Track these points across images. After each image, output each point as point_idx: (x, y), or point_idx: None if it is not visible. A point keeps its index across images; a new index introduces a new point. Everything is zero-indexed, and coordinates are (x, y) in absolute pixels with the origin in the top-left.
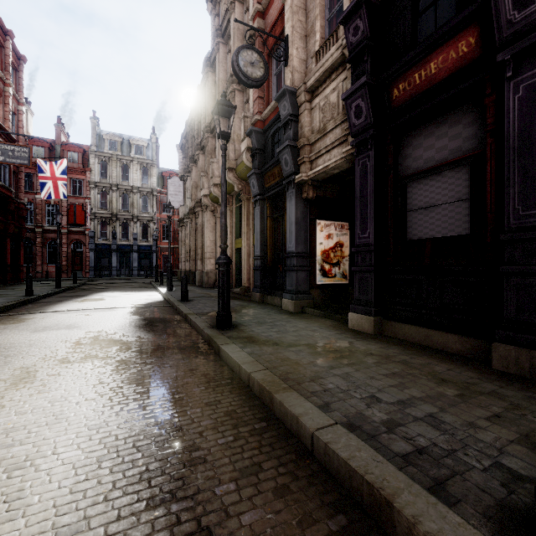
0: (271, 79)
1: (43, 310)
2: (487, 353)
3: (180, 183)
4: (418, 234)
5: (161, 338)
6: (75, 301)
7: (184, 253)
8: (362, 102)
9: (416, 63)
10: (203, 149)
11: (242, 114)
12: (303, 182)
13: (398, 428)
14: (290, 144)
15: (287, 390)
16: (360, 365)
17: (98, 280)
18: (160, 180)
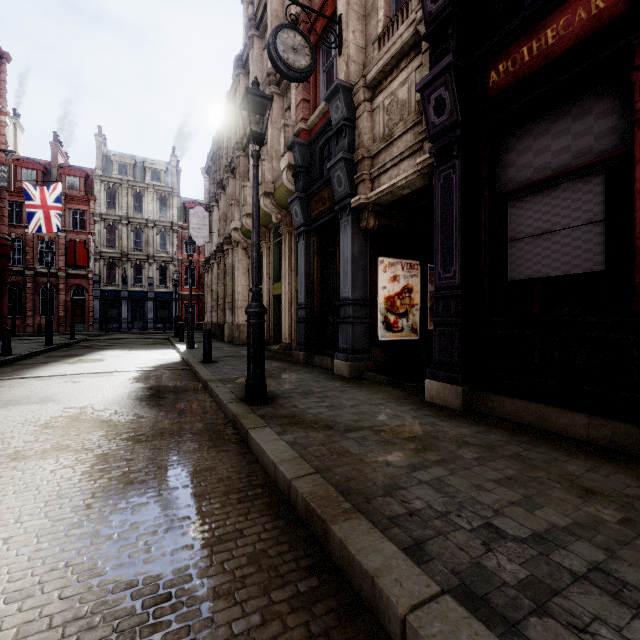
0: (319, 76)
1: (18, 375)
2: (636, 442)
3: (205, 215)
4: (525, 273)
5: (167, 417)
6: (65, 362)
7: (211, 301)
8: (445, 92)
9: (525, 31)
10: (233, 172)
11: (282, 122)
12: (362, 206)
13: (552, 601)
14: (344, 157)
15: (351, 515)
16: (455, 463)
17: (103, 335)
18: (182, 212)
